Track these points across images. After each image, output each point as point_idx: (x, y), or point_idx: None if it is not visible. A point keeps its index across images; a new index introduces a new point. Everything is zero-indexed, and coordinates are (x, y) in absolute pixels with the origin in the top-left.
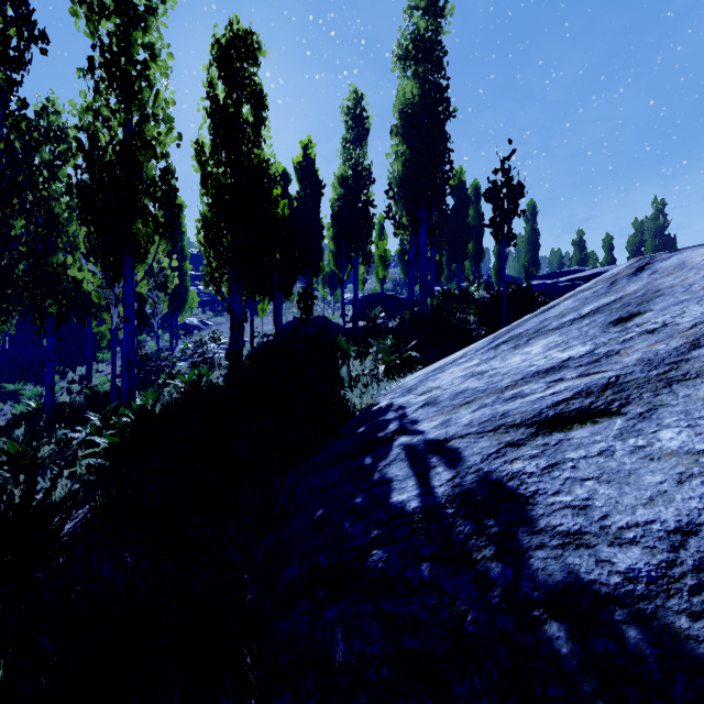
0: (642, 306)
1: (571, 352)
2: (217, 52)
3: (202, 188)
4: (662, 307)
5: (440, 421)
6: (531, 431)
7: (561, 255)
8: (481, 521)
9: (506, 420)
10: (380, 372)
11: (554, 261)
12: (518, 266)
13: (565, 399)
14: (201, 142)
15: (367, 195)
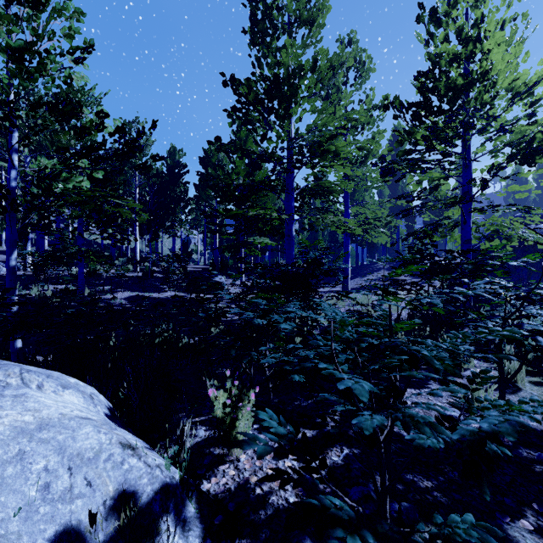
0: None
1: None
2: None
3: None
4: None
5: None
6: None
7: None
8: None
9: None
10: None
11: None
12: None
13: None
14: None
15: None
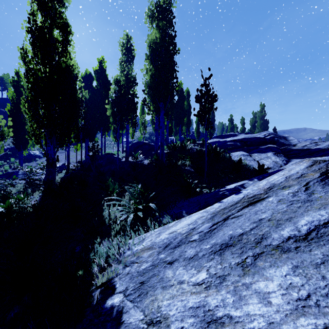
0: None
1: None
2: None
3: (24, 78)
4: None
5: None
6: None
7: (223, 124)
8: None
9: None
10: (128, 223)
11: (220, 127)
12: None
13: None
14: (25, 48)
15: (133, 91)
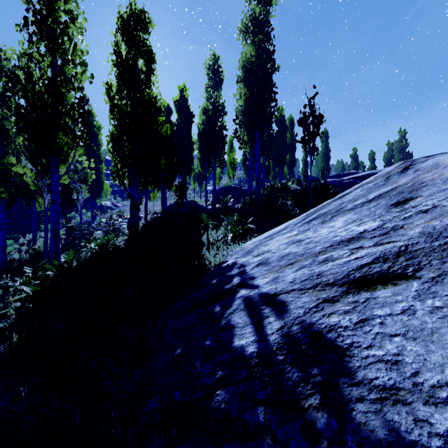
0: (413, 193)
1: (365, 226)
2: (121, 23)
3: (111, 114)
4: (429, 194)
5: (271, 278)
6: (343, 290)
7: (343, 164)
8: (306, 370)
9: (322, 280)
10: (228, 238)
11: (339, 167)
12: (317, 170)
13: (367, 264)
14: (110, 83)
15: (222, 122)
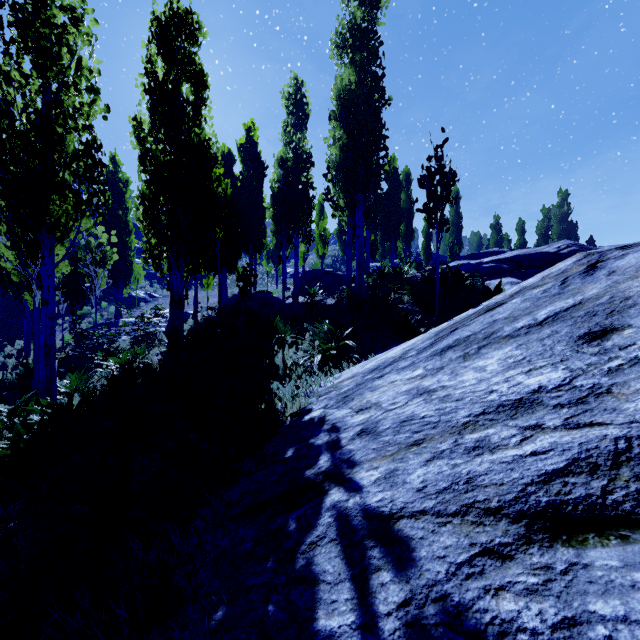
0: (615, 318)
1: (540, 378)
2: (156, 29)
3: (140, 165)
4: None
5: (383, 472)
6: (519, 532)
7: (480, 236)
8: None
9: (475, 496)
10: (315, 363)
11: (474, 241)
12: (443, 245)
13: (558, 472)
14: (140, 118)
15: (307, 177)
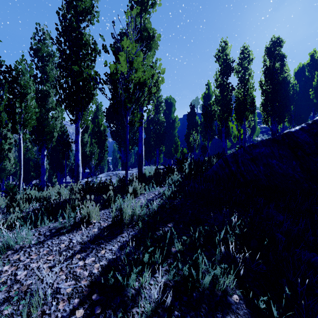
0: None
1: None
2: (266, 51)
3: (261, 95)
4: None
5: None
6: None
7: None
8: None
9: None
10: None
11: None
12: None
13: None
14: (261, 81)
15: None
